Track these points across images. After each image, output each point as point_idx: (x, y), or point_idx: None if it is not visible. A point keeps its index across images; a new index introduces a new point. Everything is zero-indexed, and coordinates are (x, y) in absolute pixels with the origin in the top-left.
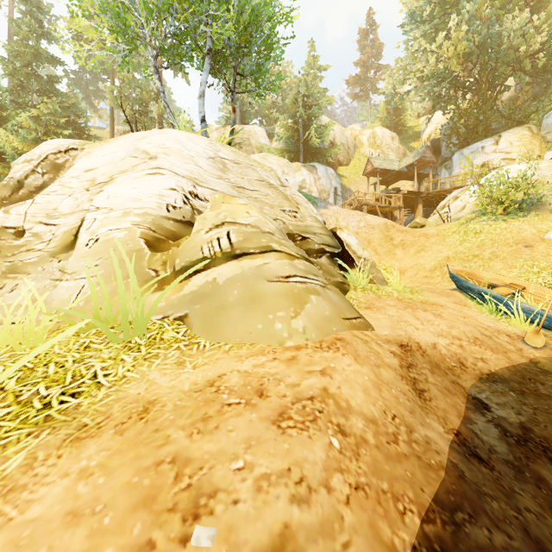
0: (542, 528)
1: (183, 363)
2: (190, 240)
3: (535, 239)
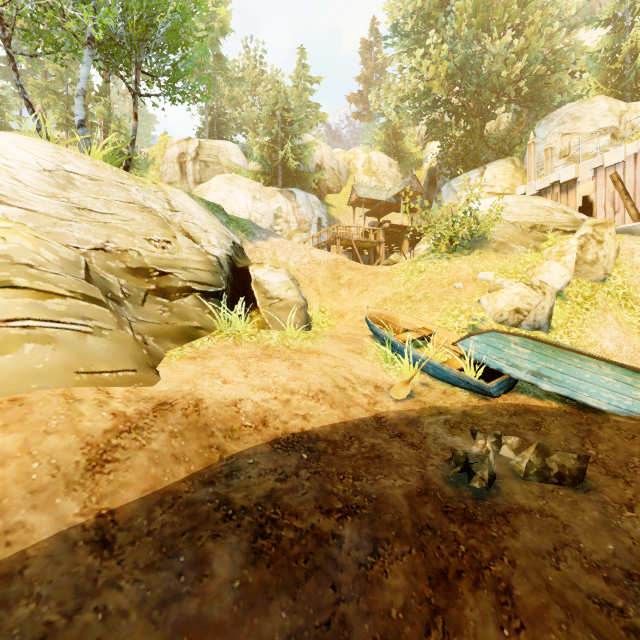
0: (93, 632)
1: None
2: None
3: (468, 279)
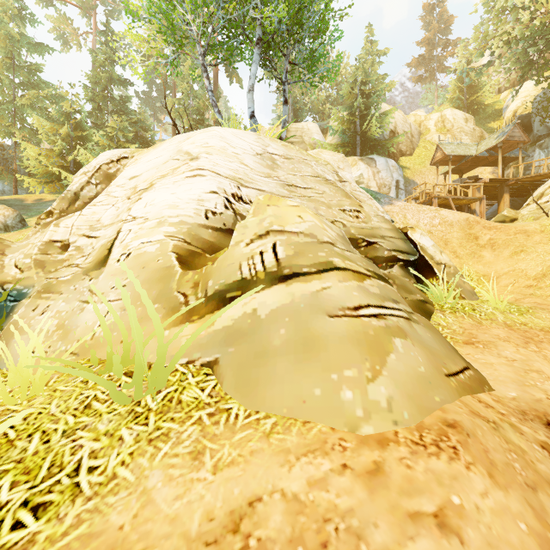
0: None
1: (201, 454)
2: (226, 255)
3: None
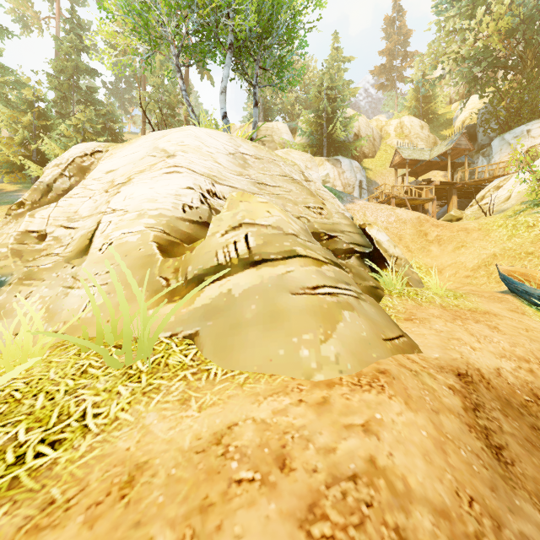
0: None
1: (187, 400)
2: (204, 244)
3: None
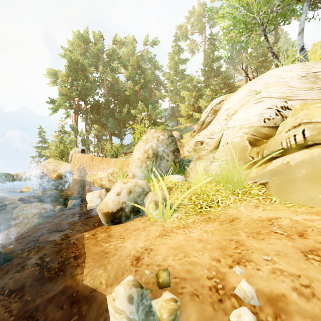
0: None
1: (258, 206)
2: (274, 138)
3: None
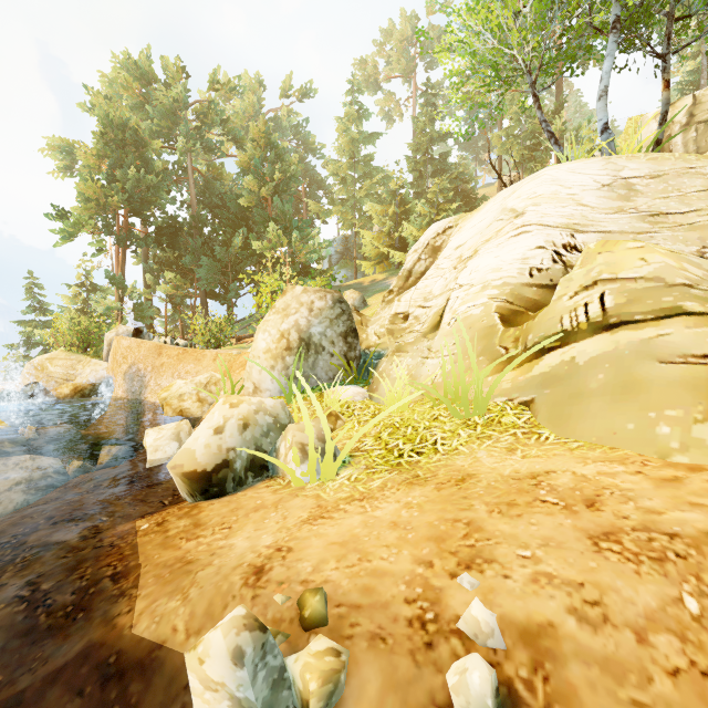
0: None
1: (514, 450)
2: (547, 310)
3: None
